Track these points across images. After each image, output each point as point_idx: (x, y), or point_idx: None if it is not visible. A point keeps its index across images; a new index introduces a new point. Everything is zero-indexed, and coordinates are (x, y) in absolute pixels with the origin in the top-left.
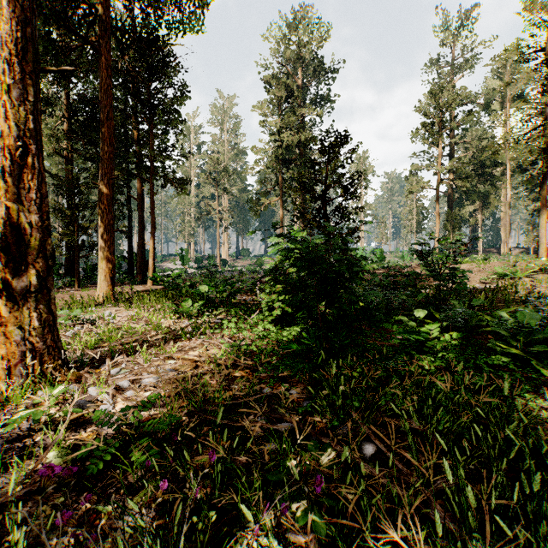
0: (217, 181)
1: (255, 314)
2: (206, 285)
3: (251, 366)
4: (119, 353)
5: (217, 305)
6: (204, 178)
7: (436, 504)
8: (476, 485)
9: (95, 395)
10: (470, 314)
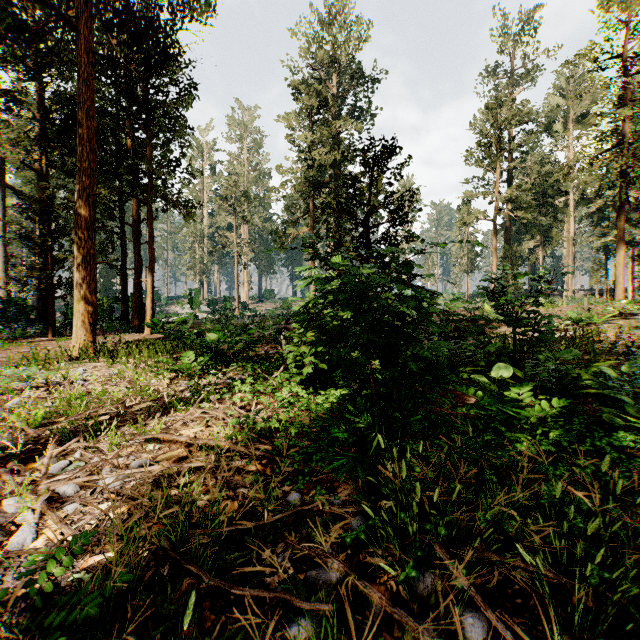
0: (234, 207)
1: (279, 372)
2: (216, 333)
3: (270, 455)
4: (78, 432)
5: (230, 359)
6: (218, 204)
7: None
8: None
9: (13, 512)
10: (561, 371)
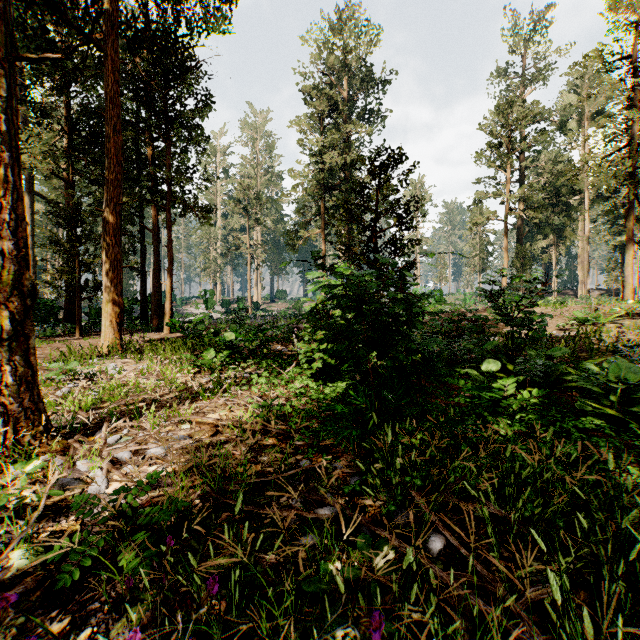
0: (247, 210)
1: (291, 367)
2: (233, 332)
3: (285, 432)
4: (121, 415)
5: (246, 356)
6: (232, 207)
7: (529, 623)
8: (578, 592)
9: (85, 470)
10: (550, 367)
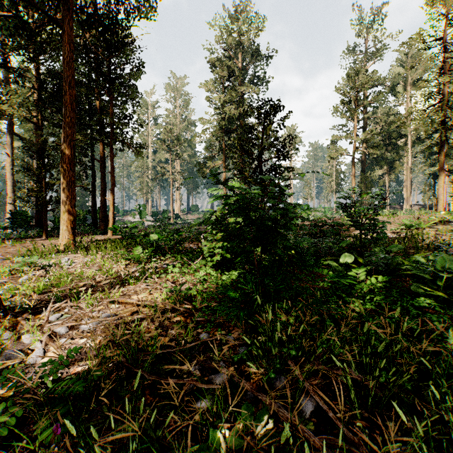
0: (170, 147)
1: (198, 260)
2: (156, 234)
3: (189, 311)
4: (66, 297)
5: (166, 252)
6: (159, 145)
7: None
8: (429, 451)
9: (28, 343)
10: (390, 259)
